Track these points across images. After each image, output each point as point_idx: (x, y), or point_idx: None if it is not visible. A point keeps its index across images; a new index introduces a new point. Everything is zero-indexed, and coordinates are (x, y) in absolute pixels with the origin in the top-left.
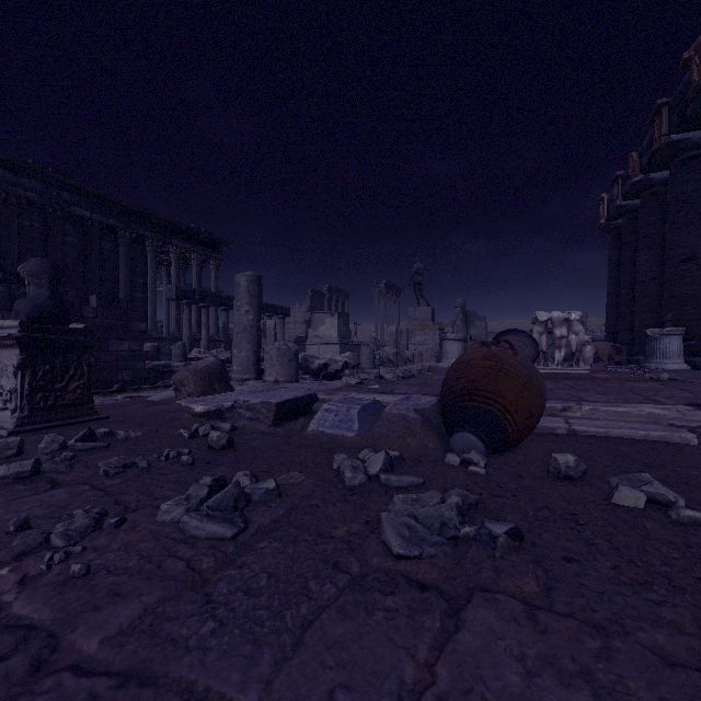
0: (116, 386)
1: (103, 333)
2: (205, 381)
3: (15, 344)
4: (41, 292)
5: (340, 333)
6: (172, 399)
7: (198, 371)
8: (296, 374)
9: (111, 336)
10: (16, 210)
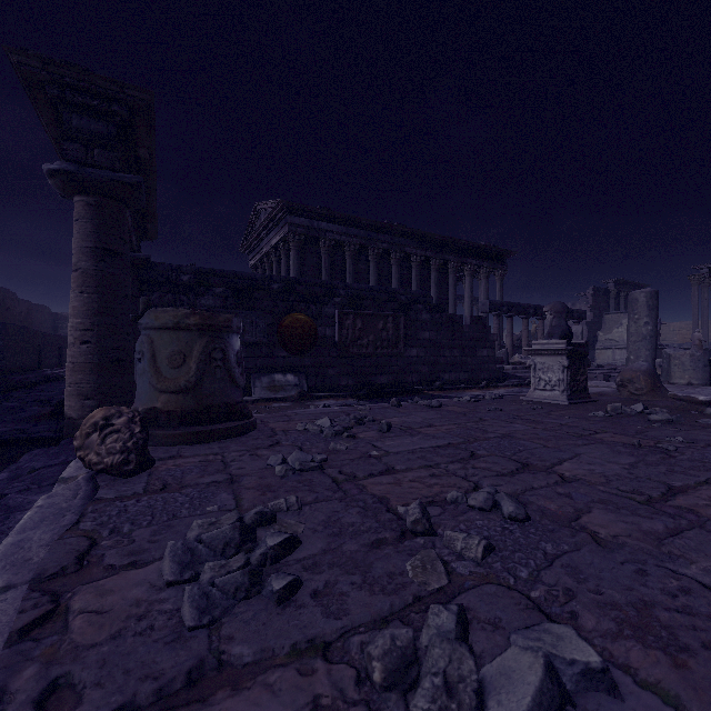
0: (484, 383)
1: (473, 343)
2: (651, 380)
3: (565, 353)
4: (561, 322)
5: None
6: (606, 393)
7: (645, 373)
8: (709, 378)
9: (477, 345)
10: (378, 258)
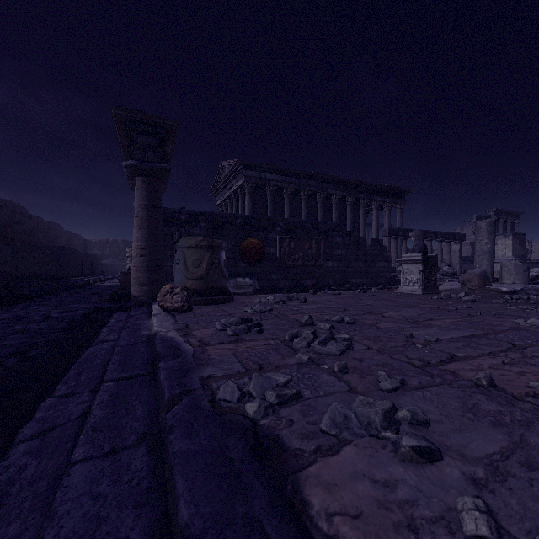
0: (380, 285)
1: (373, 258)
2: (481, 280)
3: (421, 262)
4: (420, 243)
5: (514, 252)
6: (454, 289)
7: (478, 275)
8: (528, 279)
9: (376, 259)
10: (307, 198)
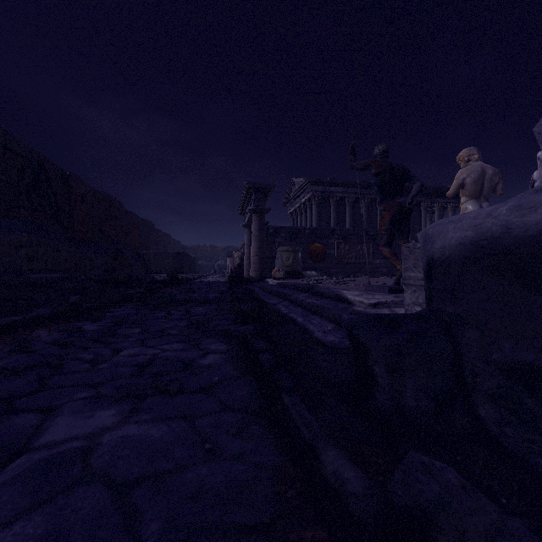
0: None
1: None
2: None
3: None
4: None
5: None
6: None
7: None
8: None
9: None
10: (367, 205)
